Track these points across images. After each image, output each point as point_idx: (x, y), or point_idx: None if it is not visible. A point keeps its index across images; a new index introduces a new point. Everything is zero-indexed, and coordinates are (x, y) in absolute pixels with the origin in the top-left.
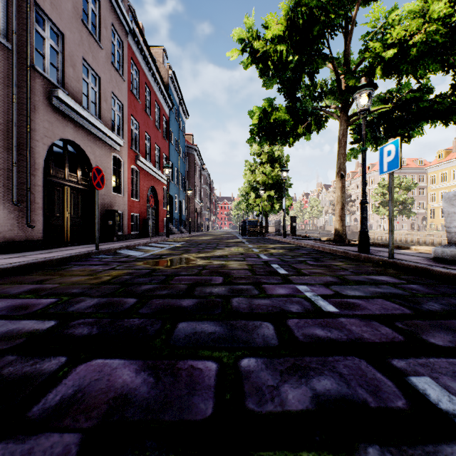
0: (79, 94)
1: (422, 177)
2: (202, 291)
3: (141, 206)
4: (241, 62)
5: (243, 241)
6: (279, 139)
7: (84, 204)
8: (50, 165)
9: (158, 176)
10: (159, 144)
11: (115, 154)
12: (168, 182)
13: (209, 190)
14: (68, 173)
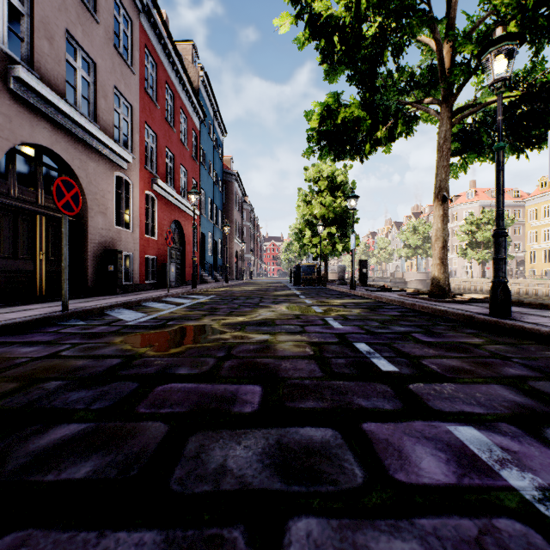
0: (60, 81)
1: (517, 211)
2: (199, 459)
3: (160, 246)
4: (295, 38)
5: (297, 293)
6: (349, 148)
7: (70, 241)
8: (10, 182)
9: (185, 207)
10: (186, 165)
11: (119, 173)
12: (199, 215)
13: (253, 228)
14: (42, 195)
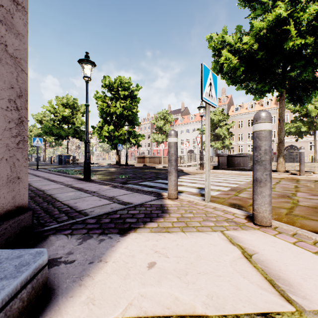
0: None
1: None
2: None
3: None
4: None
5: None
6: None
7: None
8: None
9: None
10: None
11: None
12: None
13: None
14: None
